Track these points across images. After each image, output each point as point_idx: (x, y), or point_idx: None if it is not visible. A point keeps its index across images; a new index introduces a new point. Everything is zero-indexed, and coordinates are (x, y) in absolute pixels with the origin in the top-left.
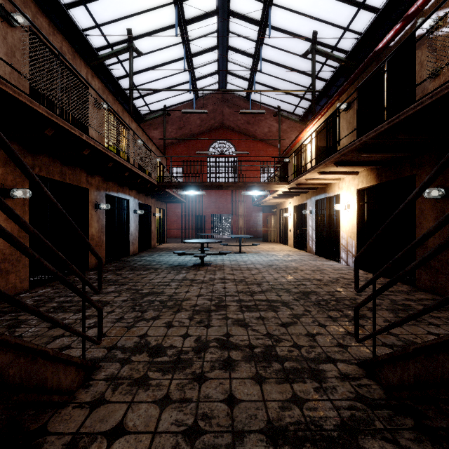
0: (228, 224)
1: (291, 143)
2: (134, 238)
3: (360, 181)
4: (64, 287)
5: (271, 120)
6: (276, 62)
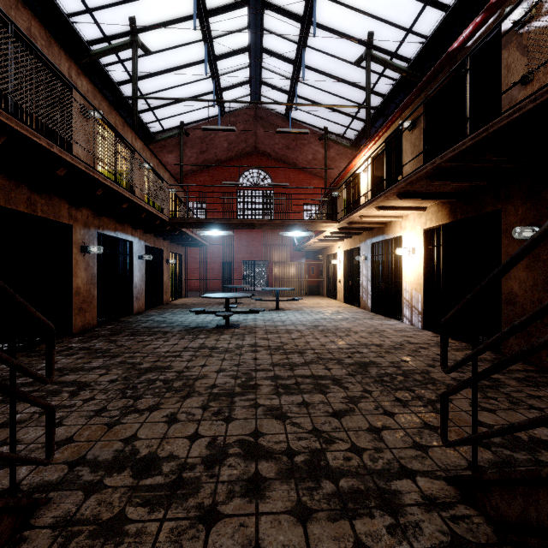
0: (263, 273)
1: (341, 173)
2: (139, 291)
3: (428, 219)
4: (30, 362)
5: (316, 144)
6: (322, 70)
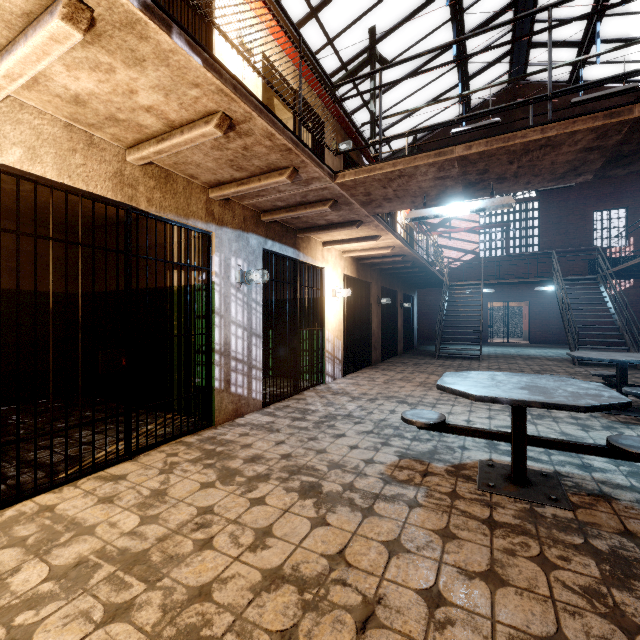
0: None
1: None
2: None
3: (346, 265)
4: None
5: None
6: None
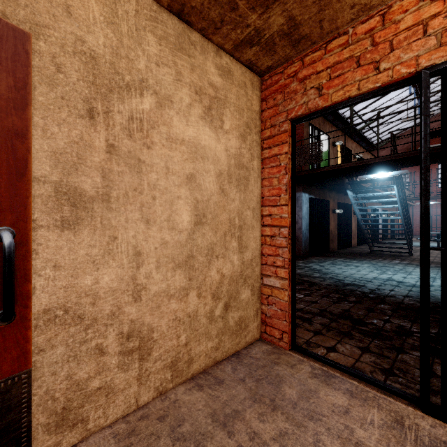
0: None
1: None
2: (380, 231)
3: None
4: None
5: None
6: None
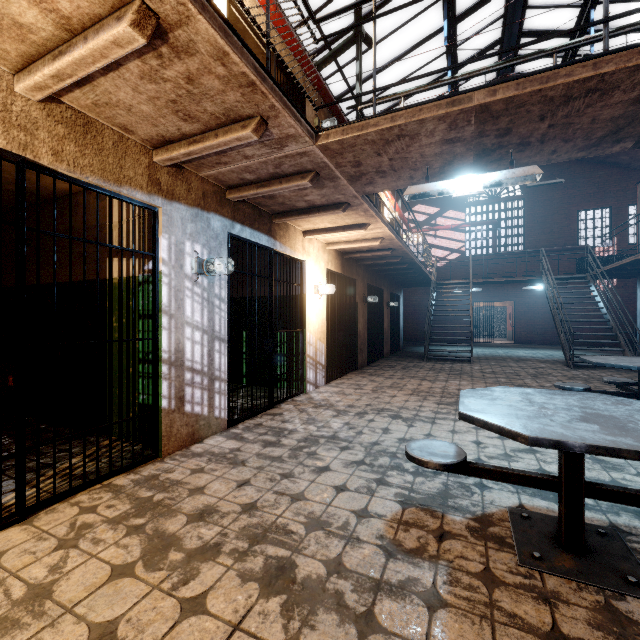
0: None
1: None
2: None
3: (330, 259)
4: None
5: None
6: None
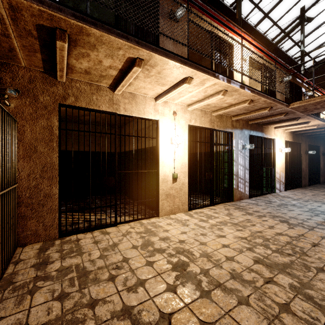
0: None
1: None
2: None
3: (286, 136)
4: None
5: None
6: None
